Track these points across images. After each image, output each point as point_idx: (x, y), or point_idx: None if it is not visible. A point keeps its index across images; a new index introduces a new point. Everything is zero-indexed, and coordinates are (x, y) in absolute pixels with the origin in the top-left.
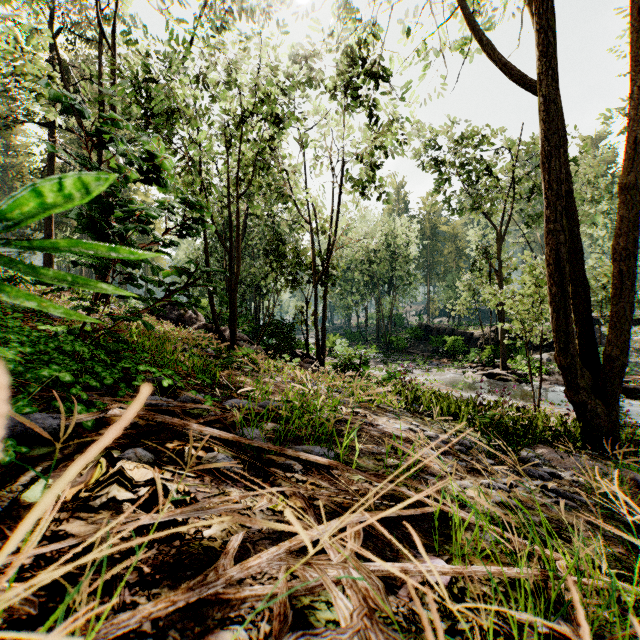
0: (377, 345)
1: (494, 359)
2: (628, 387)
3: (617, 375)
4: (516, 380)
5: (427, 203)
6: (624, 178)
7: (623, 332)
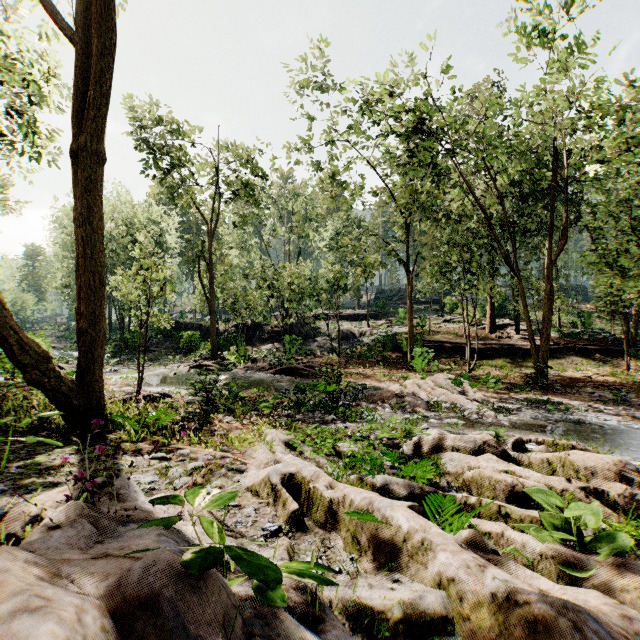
0: (118, 344)
1: (217, 351)
2: (291, 366)
3: (90, 349)
4: (218, 369)
5: (159, 189)
6: (80, 138)
7: (91, 303)
